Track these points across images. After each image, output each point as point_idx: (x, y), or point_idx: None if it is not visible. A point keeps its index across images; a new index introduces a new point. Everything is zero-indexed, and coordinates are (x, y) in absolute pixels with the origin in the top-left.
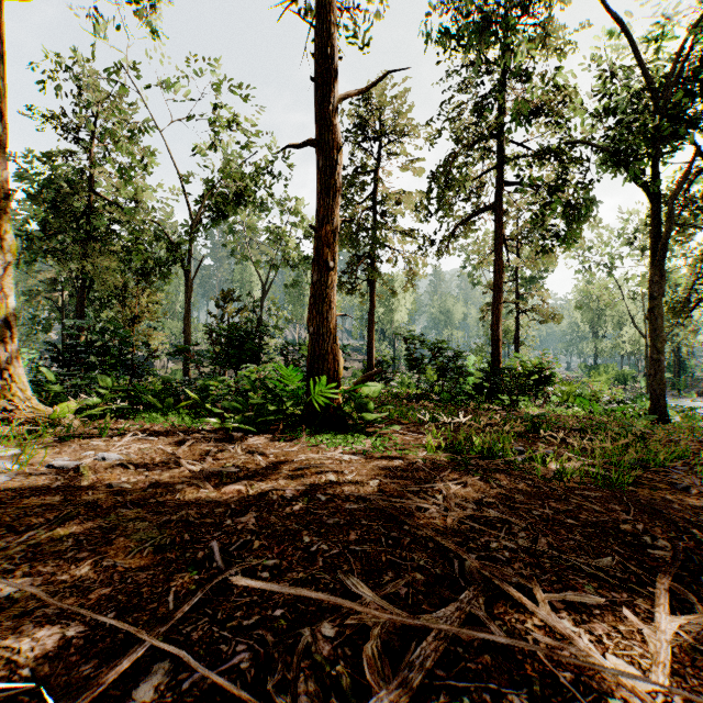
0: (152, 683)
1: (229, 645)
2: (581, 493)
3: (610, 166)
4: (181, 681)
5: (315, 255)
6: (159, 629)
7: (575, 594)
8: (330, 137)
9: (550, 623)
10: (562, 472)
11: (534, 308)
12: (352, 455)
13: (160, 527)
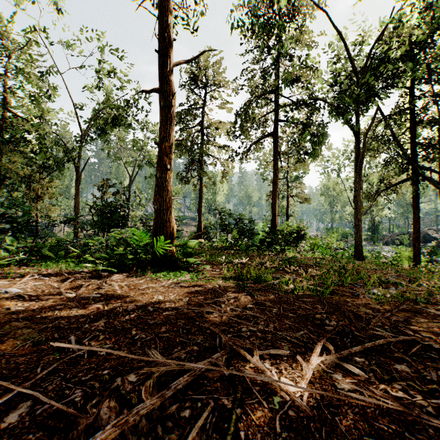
0: (18, 413)
1: (70, 390)
2: (303, 300)
3: (334, 115)
4: (36, 410)
5: (158, 160)
6: (25, 384)
7: (274, 350)
8: (167, 88)
9: (256, 365)
10: (294, 289)
11: (297, 194)
12: (177, 284)
13: (40, 331)
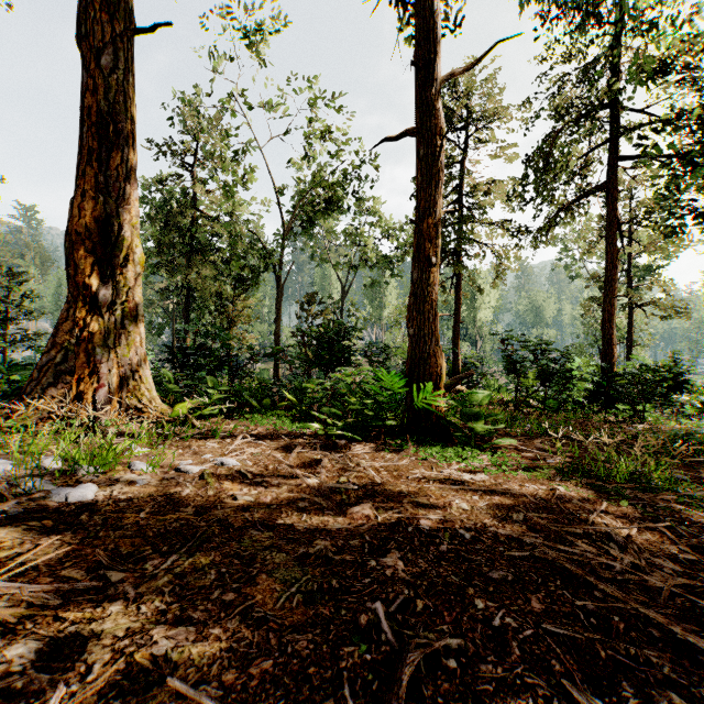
0: None
1: None
2: None
3: None
4: None
5: (415, 251)
6: None
7: None
8: (431, 123)
9: None
10: None
11: (653, 301)
12: (472, 474)
13: (300, 563)
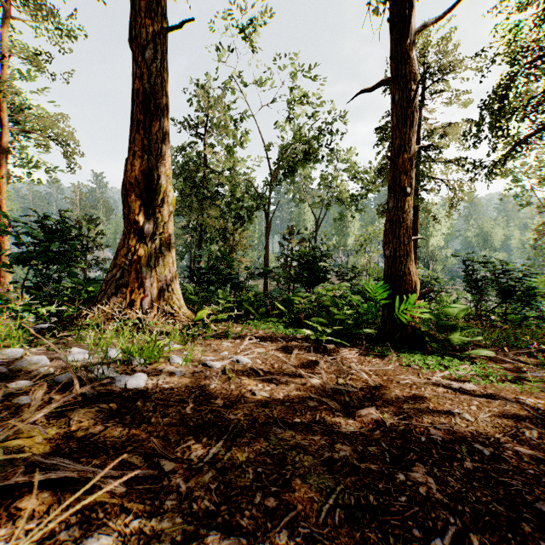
0: None
1: None
2: None
3: None
4: None
5: (391, 183)
6: None
7: None
8: (406, 70)
9: None
10: None
11: None
12: (460, 383)
13: (329, 469)
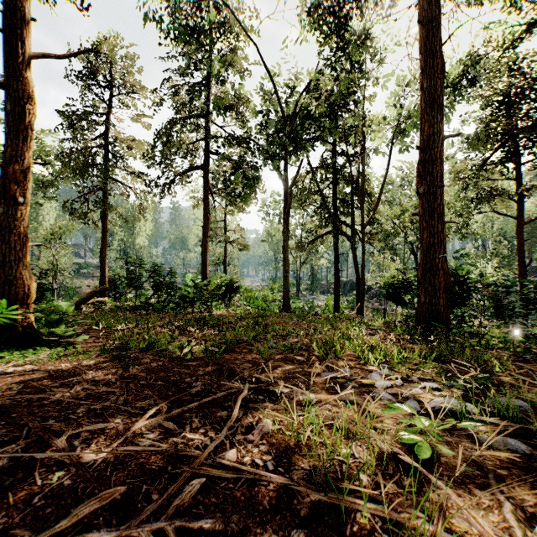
0: None
1: None
2: (188, 364)
3: (264, 159)
4: None
5: (3, 189)
6: None
7: (95, 426)
8: (20, 87)
9: (57, 446)
10: (182, 353)
11: (235, 240)
12: (19, 367)
13: None
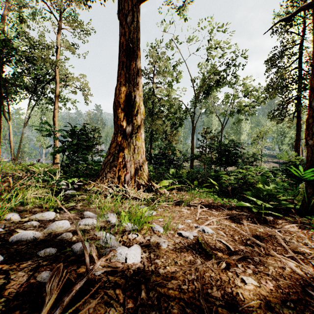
0: None
1: None
2: None
3: None
4: None
5: (313, 86)
6: None
7: None
8: None
9: None
10: None
11: None
12: None
13: None
